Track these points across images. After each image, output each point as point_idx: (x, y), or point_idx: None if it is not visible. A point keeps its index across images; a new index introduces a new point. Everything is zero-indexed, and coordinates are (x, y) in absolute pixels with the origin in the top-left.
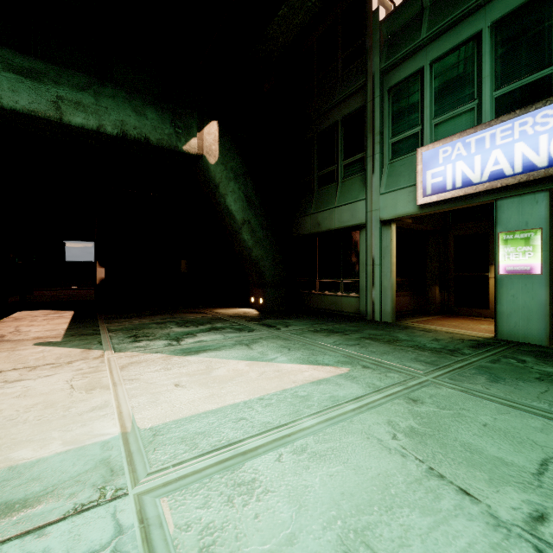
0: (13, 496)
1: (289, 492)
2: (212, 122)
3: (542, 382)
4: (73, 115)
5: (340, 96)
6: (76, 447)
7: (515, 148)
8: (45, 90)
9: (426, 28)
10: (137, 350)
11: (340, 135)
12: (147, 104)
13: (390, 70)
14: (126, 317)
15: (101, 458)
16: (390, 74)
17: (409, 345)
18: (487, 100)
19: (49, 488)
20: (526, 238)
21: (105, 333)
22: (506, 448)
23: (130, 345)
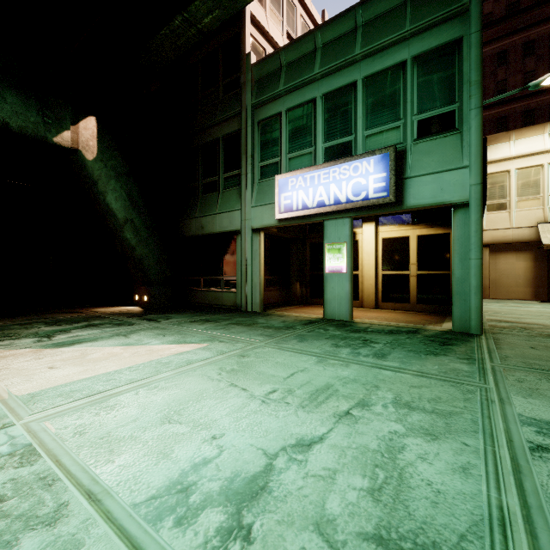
0: None
1: (140, 405)
2: (90, 117)
3: (327, 340)
4: None
5: (221, 117)
6: None
7: (330, 187)
8: None
9: (283, 82)
10: None
11: (221, 150)
12: (6, 86)
13: (259, 107)
14: None
15: None
16: (259, 110)
17: (263, 326)
18: (320, 149)
19: None
20: (339, 249)
21: None
22: (280, 371)
23: None
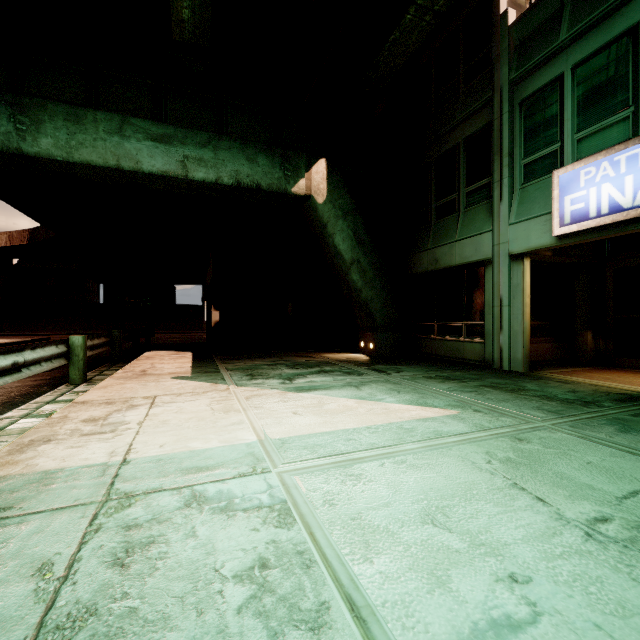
0: (199, 464)
1: (388, 483)
2: (320, 160)
3: None
4: (196, 171)
5: (462, 115)
6: (229, 444)
7: None
8: (174, 152)
9: (566, 27)
10: (256, 386)
11: (462, 158)
12: (258, 151)
13: (522, 80)
14: (239, 359)
15: (248, 452)
16: (521, 85)
17: (537, 394)
18: None
19: (220, 463)
20: None
21: (225, 372)
22: (601, 480)
23: (248, 382)
